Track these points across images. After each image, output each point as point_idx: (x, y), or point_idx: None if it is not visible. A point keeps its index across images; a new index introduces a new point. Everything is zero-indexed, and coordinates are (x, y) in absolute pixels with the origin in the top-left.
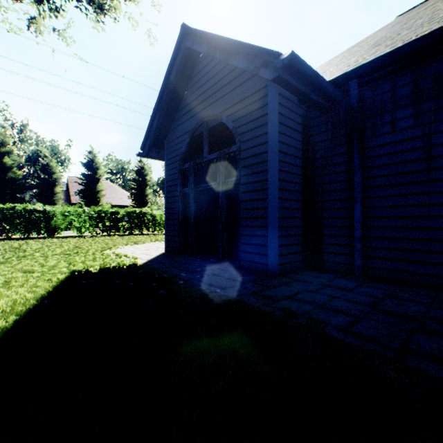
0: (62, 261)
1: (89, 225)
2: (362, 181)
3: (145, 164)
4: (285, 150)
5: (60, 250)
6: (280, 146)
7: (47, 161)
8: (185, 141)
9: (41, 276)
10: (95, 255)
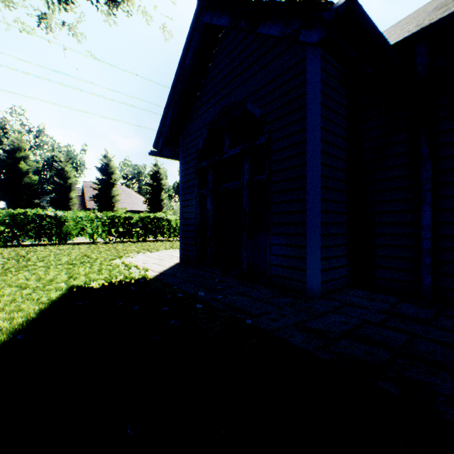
0: (63, 273)
1: (102, 231)
2: (431, 175)
3: (160, 168)
4: (328, 139)
5: (66, 259)
6: (322, 133)
7: (62, 166)
8: (203, 136)
9: (32, 294)
10: (102, 266)
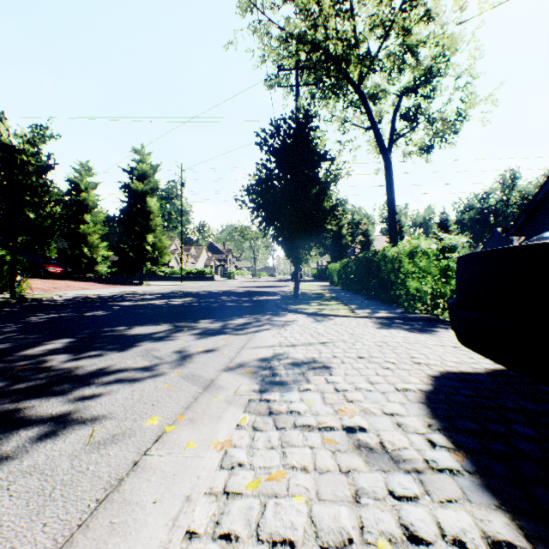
0: None
1: None
2: None
3: (447, 215)
4: None
5: None
6: None
7: (363, 227)
8: (545, 229)
9: None
10: None
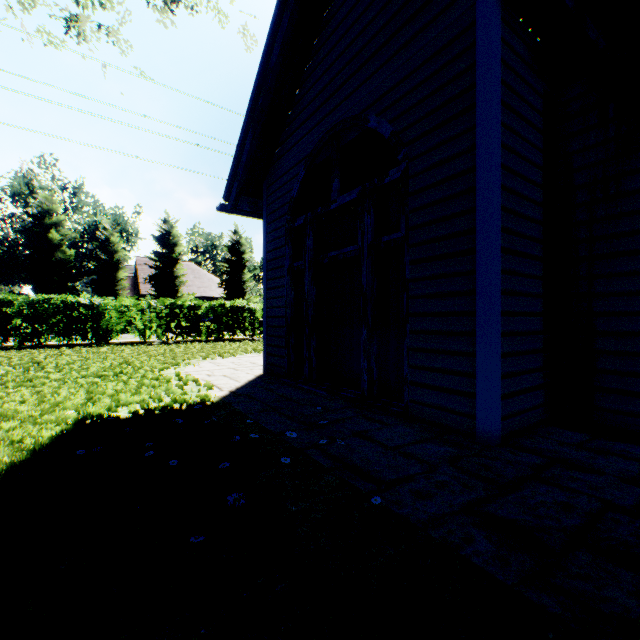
0: (82, 391)
1: (157, 326)
2: None
3: (241, 236)
4: (513, 165)
5: (95, 369)
6: (504, 155)
7: (107, 235)
8: (298, 177)
9: (16, 429)
10: (144, 380)
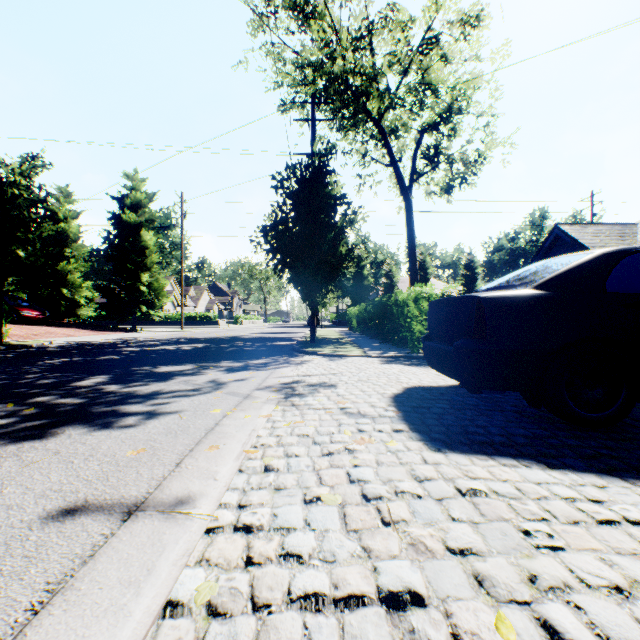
0: None
1: None
2: None
3: (473, 256)
4: None
5: None
6: None
7: (387, 267)
8: None
9: None
10: None
